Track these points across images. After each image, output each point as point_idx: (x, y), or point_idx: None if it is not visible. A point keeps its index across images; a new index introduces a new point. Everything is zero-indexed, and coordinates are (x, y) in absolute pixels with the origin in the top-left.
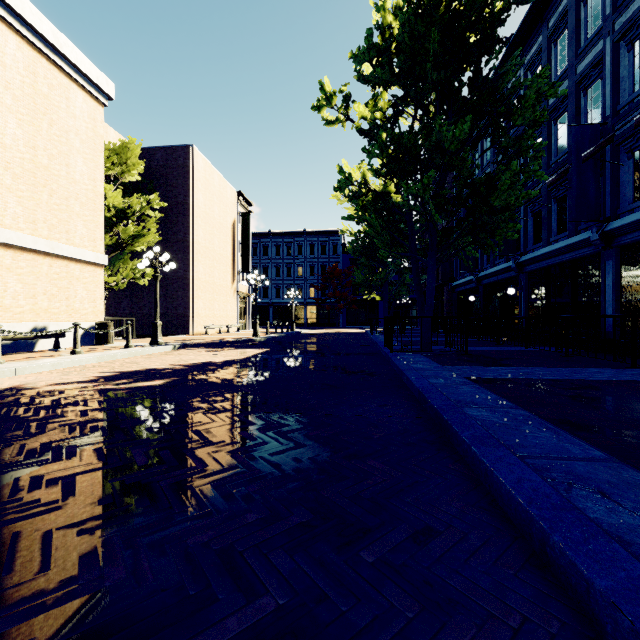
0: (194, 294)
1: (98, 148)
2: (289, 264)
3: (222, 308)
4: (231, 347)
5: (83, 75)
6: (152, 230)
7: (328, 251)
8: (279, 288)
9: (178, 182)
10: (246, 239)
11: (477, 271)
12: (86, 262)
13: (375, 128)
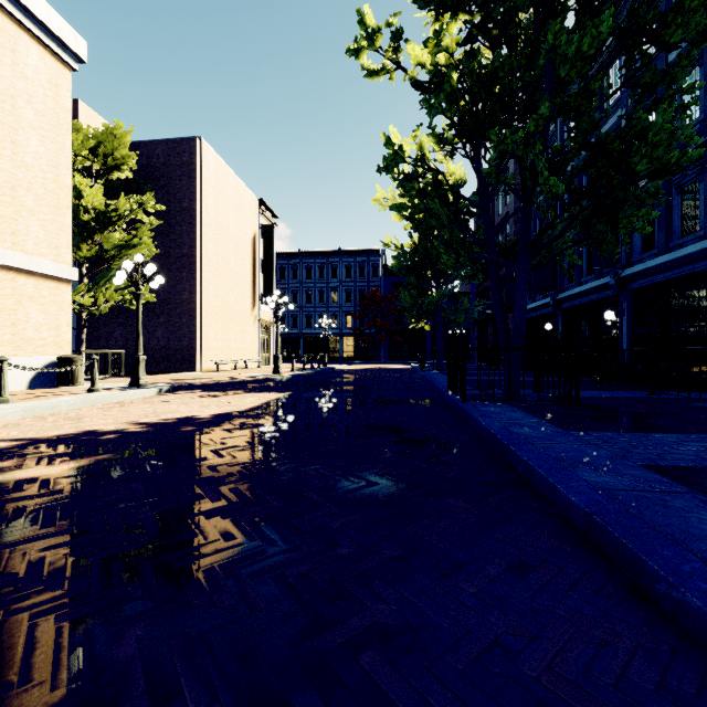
0: (202, 321)
1: (63, 125)
2: (322, 289)
3: (239, 339)
4: (239, 390)
5: (38, 23)
6: (145, 239)
7: (367, 273)
8: (310, 316)
9: (182, 183)
10: (269, 256)
11: (555, 292)
12: (44, 276)
13: (438, 77)
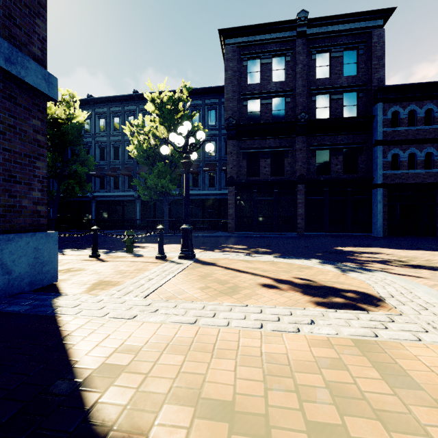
0: None
1: None
2: None
3: None
4: None
5: None
6: None
7: None
8: None
9: None
10: None
11: None
12: None
13: None
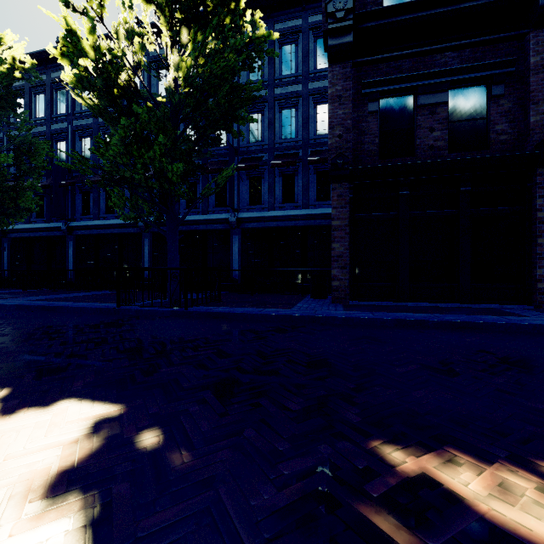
0: None
1: None
2: None
3: None
4: None
5: None
6: None
7: None
8: None
9: None
10: None
11: None
12: None
13: None
